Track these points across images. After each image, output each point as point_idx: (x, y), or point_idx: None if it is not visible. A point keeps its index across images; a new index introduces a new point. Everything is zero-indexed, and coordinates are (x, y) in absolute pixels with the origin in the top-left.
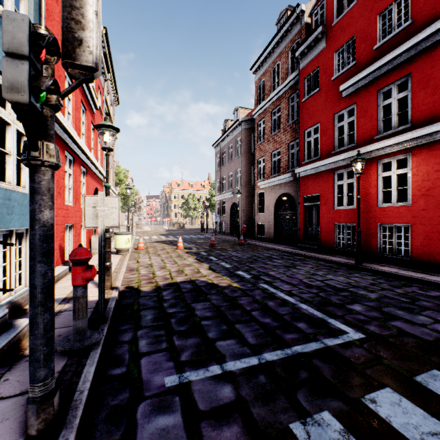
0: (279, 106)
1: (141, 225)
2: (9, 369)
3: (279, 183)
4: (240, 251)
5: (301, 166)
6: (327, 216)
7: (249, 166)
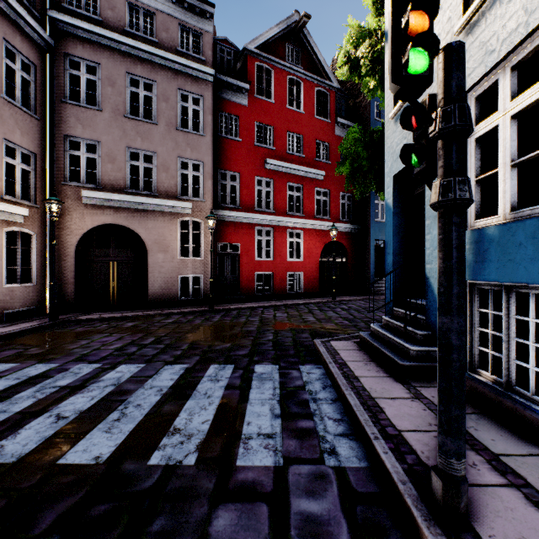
0: None
1: None
2: None
3: None
4: None
5: None
6: None
7: None
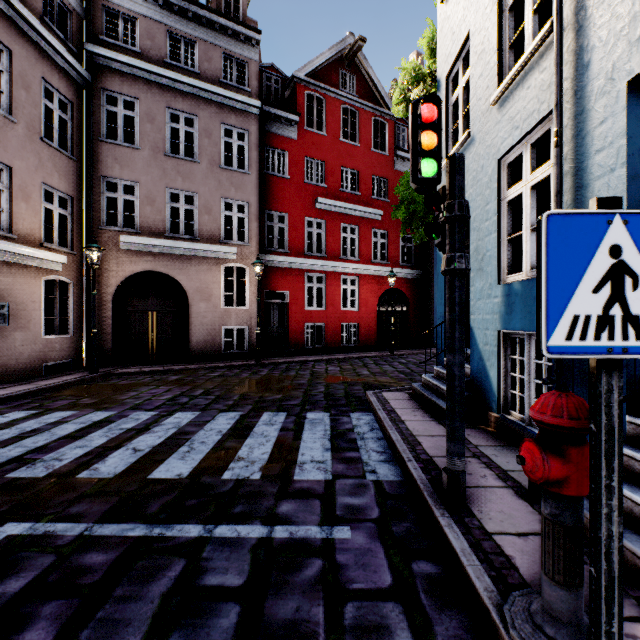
0: None
1: None
2: None
3: None
4: None
5: None
6: None
7: None
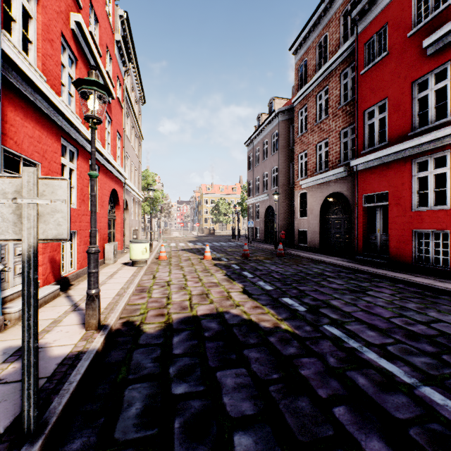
0: (327, 87)
1: (170, 230)
2: None
3: (327, 180)
4: (281, 264)
5: (359, 157)
6: (400, 220)
7: (287, 163)
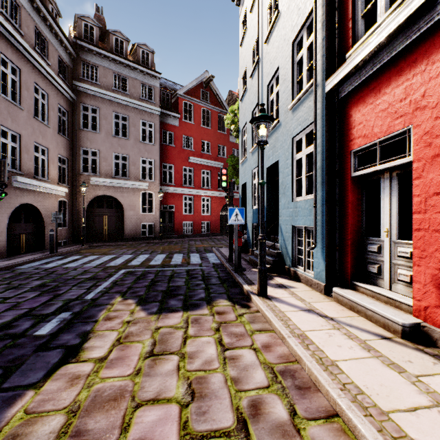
0: None
1: None
2: (253, 267)
3: None
4: None
5: None
6: None
7: None
